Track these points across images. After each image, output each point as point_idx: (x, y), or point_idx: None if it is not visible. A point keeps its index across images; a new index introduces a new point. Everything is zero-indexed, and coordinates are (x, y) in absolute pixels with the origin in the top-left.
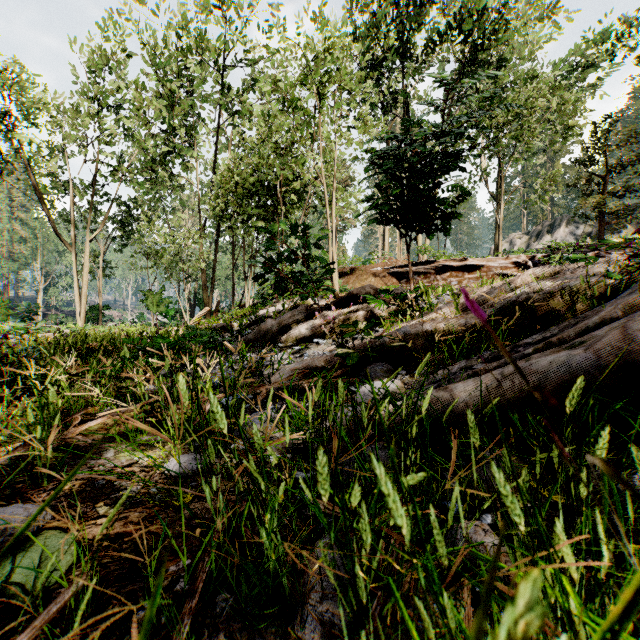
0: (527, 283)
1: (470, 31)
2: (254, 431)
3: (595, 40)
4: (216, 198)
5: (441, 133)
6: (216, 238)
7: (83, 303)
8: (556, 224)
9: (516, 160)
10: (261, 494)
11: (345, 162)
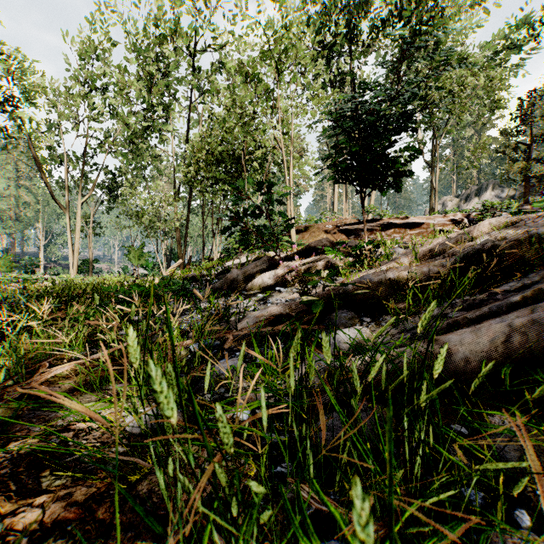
0: (484, 233)
1: (410, 17)
2: (221, 415)
3: (520, 25)
4: (188, 166)
5: (396, 94)
6: (188, 201)
7: (75, 257)
8: (483, 188)
9: (451, 130)
10: (231, 511)
11: (299, 136)
